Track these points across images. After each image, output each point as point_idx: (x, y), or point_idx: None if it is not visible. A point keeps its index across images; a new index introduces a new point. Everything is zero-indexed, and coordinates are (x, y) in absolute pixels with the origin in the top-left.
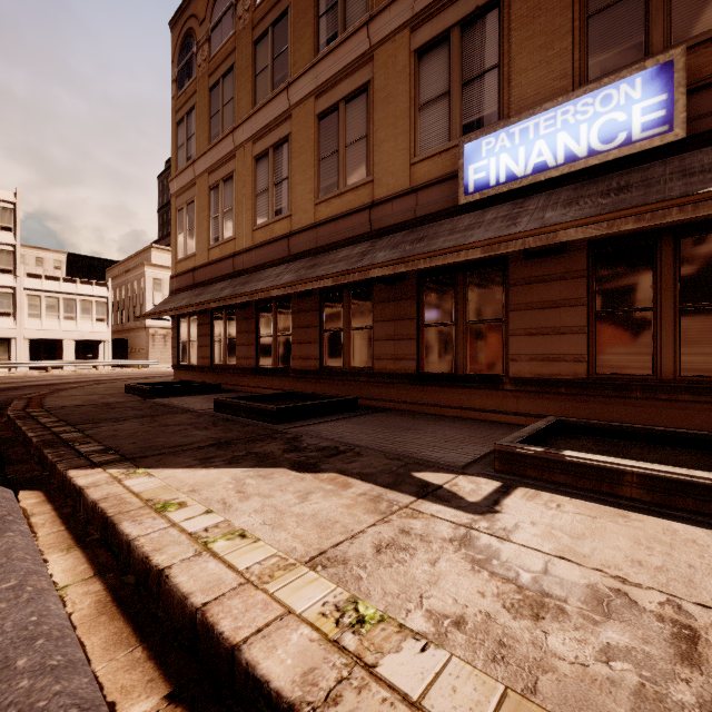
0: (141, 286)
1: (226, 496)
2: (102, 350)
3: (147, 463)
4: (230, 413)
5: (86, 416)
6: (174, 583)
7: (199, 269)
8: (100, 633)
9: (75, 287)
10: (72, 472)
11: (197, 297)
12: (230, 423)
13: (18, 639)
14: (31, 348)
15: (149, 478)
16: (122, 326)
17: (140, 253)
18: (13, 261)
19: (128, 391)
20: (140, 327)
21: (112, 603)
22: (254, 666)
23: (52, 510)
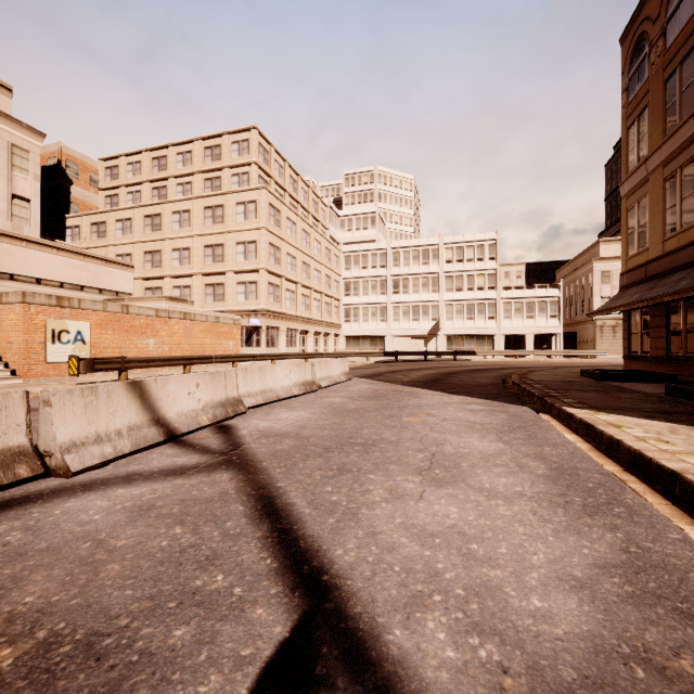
0: (589, 281)
1: (660, 431)
2: (554, 342)
3: (606, 411)
4: (681, 397)
5: (558, 386)
6: (625, 443)
7: (652, 263)
8: (592, 453)
9: (533, 292)
10: (564, 407)
11: (649, 291)
12: (678, 403)
13: (564, 443)
14: (504, 341)
15: (608, 417)
16: (570, 320)
17: (587, 250)
18: (495, 280)
19: (582, 374)
20: (587, 320)
21: (596, 449)
22: (659, 462)
23: (557, 422)
